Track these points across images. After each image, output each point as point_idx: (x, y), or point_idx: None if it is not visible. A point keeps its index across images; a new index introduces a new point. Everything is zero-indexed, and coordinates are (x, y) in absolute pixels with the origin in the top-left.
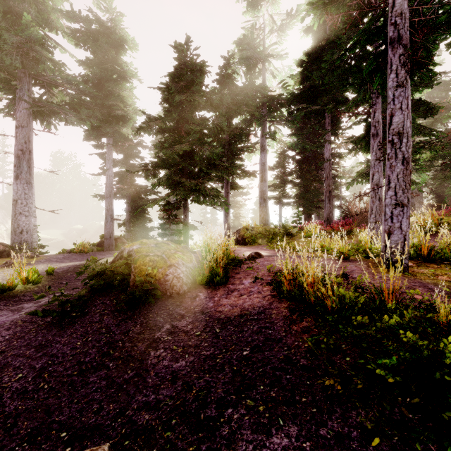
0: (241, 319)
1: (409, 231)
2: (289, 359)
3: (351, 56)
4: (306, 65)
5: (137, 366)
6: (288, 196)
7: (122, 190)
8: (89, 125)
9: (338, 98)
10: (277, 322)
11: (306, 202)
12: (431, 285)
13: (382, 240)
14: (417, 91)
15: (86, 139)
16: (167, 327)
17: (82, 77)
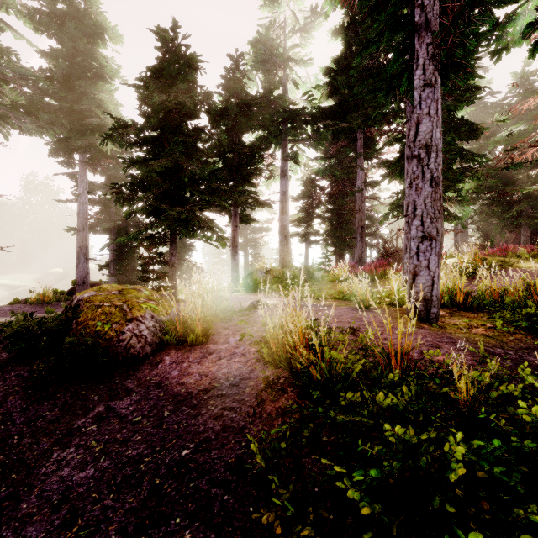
0: (205, 395)
1: (438, 271)
2: (241, 464)
3: (383, 63)
4: (334, 74)
5: (20, 479)
6: (315, 232)
7: (103, 222)
8: (53, 135)
9: (371, 115)
10: (249, 400)
11: (337, 240)
12: (462, 341)
13: (407, 283)
14: (458, 106)
15: (52, 154)
16: (99, 410)
17: (43, 71)
